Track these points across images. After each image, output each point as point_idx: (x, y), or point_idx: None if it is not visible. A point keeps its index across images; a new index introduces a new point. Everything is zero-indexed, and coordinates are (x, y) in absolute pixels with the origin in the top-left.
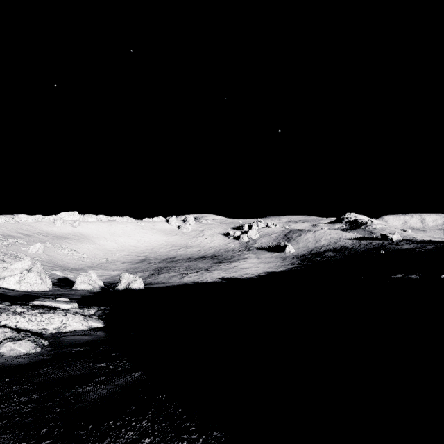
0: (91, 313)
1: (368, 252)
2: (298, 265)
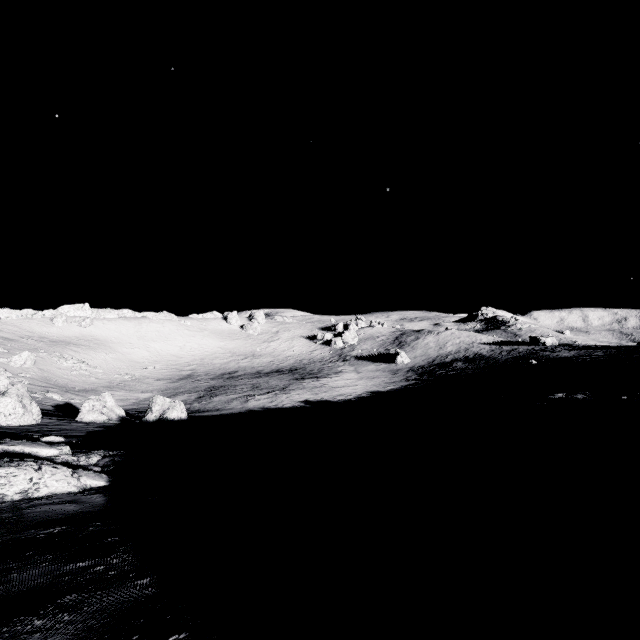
0: (92, 461)
1: (512, 362)
2: (415, 381)
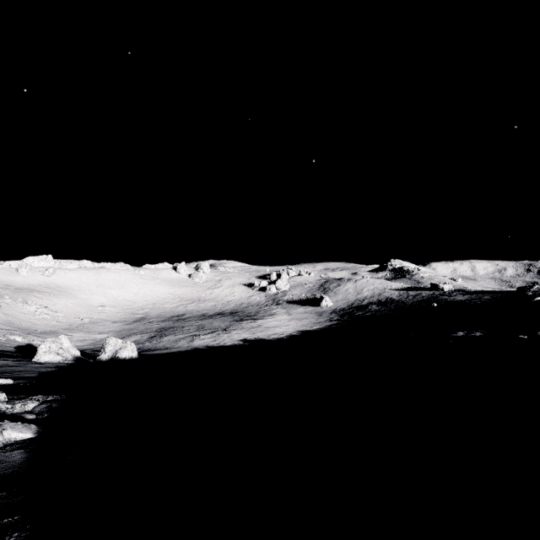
0: (28, 408)
1: (417, 304)
2: (337, 321)
